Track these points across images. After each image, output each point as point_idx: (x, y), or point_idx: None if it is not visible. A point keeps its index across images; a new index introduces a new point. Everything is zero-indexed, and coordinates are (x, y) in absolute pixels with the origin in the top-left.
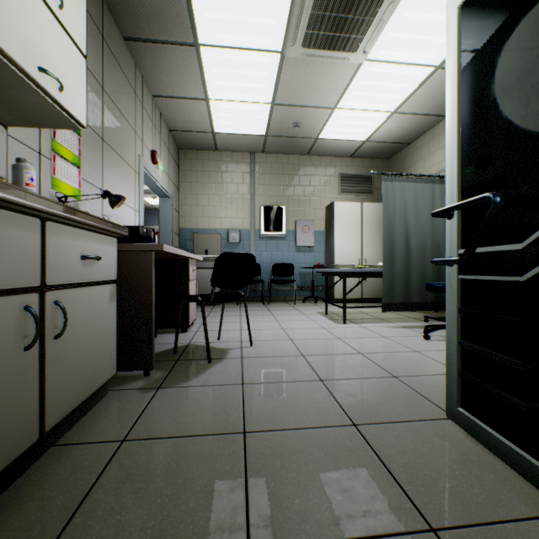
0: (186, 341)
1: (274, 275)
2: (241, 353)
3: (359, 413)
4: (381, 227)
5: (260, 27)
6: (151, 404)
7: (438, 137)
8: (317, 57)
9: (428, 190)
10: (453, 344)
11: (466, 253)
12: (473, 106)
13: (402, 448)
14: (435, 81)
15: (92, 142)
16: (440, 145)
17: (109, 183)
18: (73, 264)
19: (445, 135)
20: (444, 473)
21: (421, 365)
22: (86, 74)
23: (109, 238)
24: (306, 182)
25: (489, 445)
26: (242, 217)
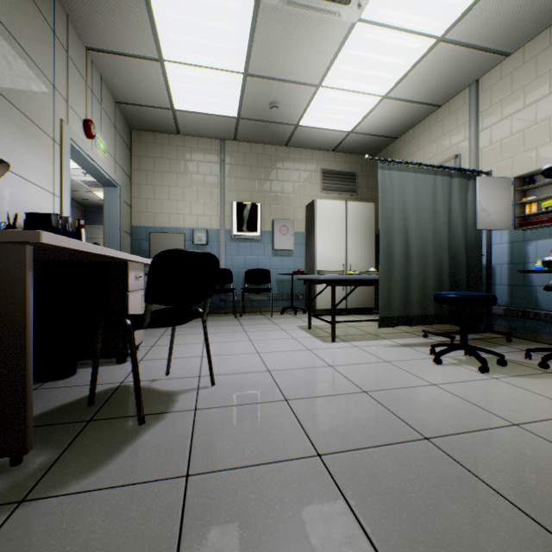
0: (118, 379)
1: (248, 283)
2: (195, 399)
3: (401, 549)
4: (367, 229)
5: None
6: None
7: (429, 130)
8: (302, 7)
9: (429, 183)
10: None
11: None
12: None
13: None
14: (434, 58)
15: None
16: (432, 138)
17: None
18: None
19: (437, 127)
20: None
21: (452, 412)
22: None
23: None
24: (285, 177)
25: None
26: (211, 215)
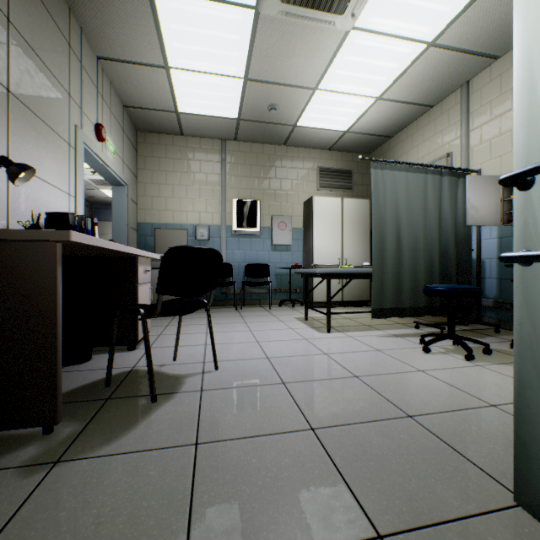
0: (130, 364)
1: (248, 277)
2: (201, 382)
3: (380, 502)
4: (363, 225)
5: None
6: (25, 508)
7: (422, 129)
8: (299, 18)
9: (420, 181)
10: (533, 392)
11: None
12: None
13: None
14: (426, 62)
15: None
16: (425, 137)
17: (20, 152)
18: None
19: (430, 126)
20: None
21: (436, 394)
22: None
23: None
24: (283, 175)
25: None
26: (212, 212)
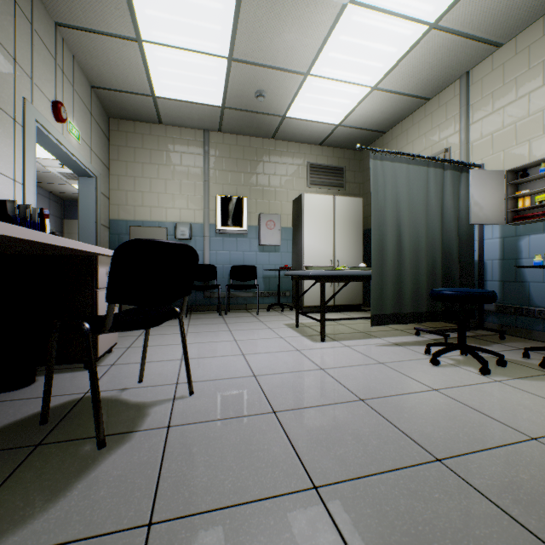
0: (83, 389)
1: (234, 279)
2: (170, 413)
3: None
4: (355, 225)
5: None
6: None
7: (418, 124)
8: None
9: (422, 175)
10: None
11: None
12: None
13: None
14: (426, 47)
15: None
16: (421, 132)
17: None
18: None
19: (426, 121)
20: None
21: (461, 424)
22: None
23: None
24: (272, 170)
25: None
26: (194, 208)
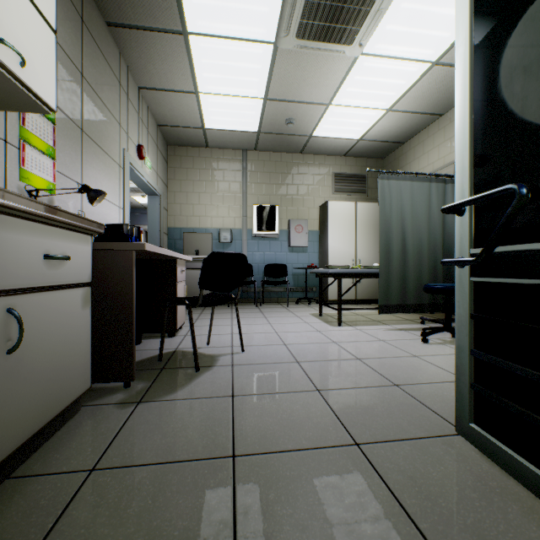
0: (173, 347)
1: (267, 276)
2: (231, 360)
3: (361, 429)
4: (376, 227)
5: (252, 15)
6: (128, 422)
7: (433, 136)
8: (312, 49)
9: (424, 189)
10: (464, 353)
11: (484, 252)
12: (488, 90)
13: (412, 473)
14: (432, 78)
15: (69, 132)
16: (435, 144)
17: (89, 177)
18: (33, 264)
19: (439, 134)
20: (462, 505)
21: (422, 372)
22: (55, 51)
23: (81, 236)
24: (300, 181)
25: (509, 468)
26: (234, 216)
